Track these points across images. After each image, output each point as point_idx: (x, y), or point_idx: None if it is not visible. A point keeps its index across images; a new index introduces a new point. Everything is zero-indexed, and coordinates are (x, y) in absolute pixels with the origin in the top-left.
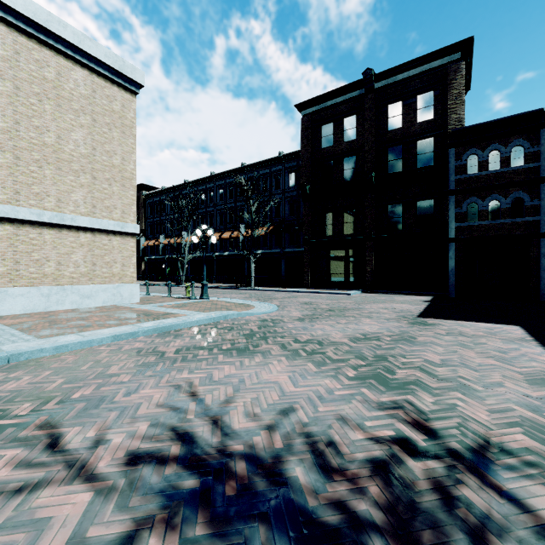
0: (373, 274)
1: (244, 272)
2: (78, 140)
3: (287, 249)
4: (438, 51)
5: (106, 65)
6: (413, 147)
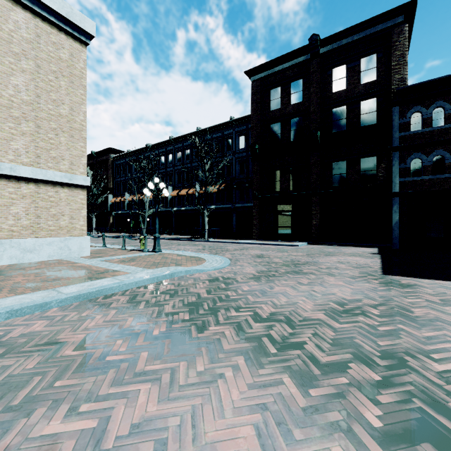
0: (318, 227)
1: (199, 225)
2: (19, 85)
3: (237, 205)
4: (382, 15)
5: (52, 9)
6: (357, 107)
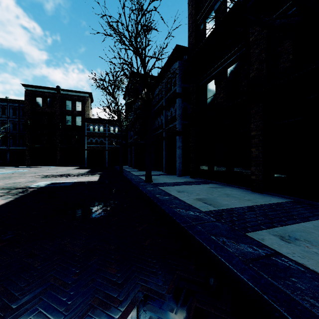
0: (60, 160)
1: None
2: None
3: (11, 147)
4: (82, 91)
5: None
6: (75, 118)
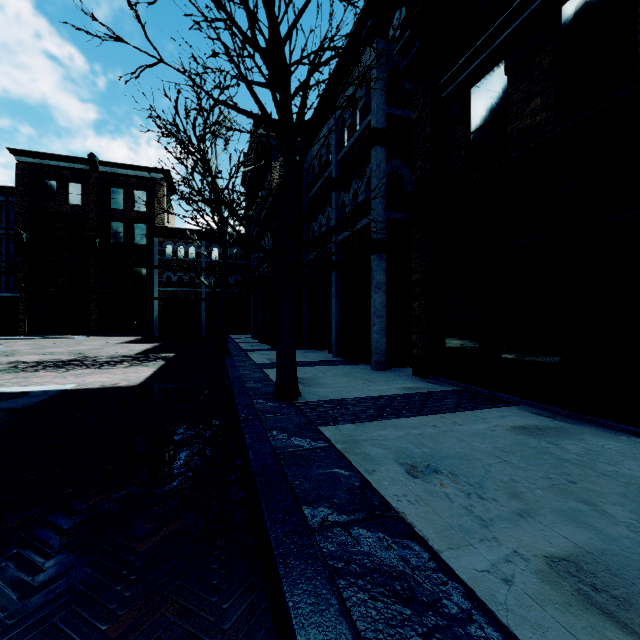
0: (98, 321)
1: None
2: None
3: None
4: (149, 168)
5: None
6: (131, 228)
